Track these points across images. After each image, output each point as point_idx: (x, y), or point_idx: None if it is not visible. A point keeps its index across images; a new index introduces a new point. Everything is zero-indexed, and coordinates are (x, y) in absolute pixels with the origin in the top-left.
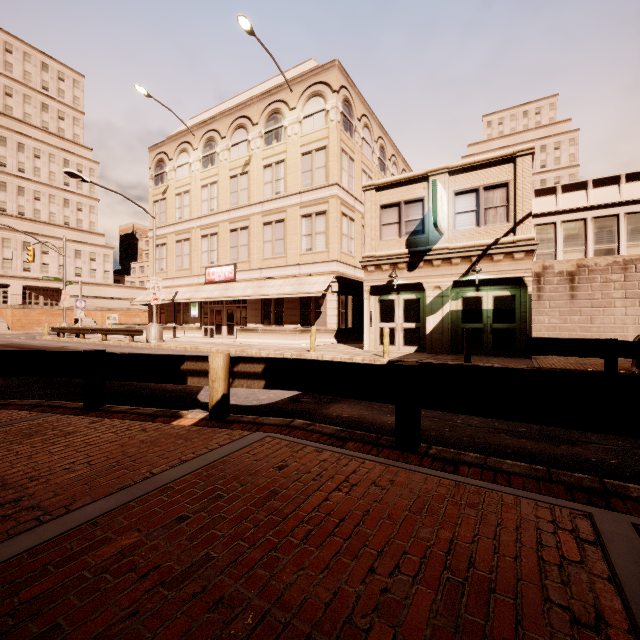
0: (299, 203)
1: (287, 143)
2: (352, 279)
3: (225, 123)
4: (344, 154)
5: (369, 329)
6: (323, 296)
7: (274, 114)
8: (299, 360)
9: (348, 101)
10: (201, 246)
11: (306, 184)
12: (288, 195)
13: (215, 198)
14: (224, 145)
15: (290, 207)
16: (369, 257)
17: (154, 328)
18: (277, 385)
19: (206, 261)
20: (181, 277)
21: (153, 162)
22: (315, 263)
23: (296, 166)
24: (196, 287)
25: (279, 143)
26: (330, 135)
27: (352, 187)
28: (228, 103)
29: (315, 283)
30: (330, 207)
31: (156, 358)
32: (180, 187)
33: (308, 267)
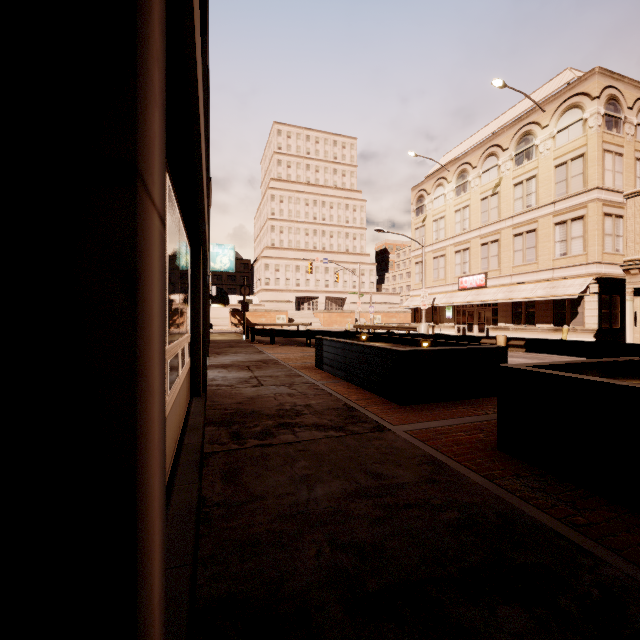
0: (552, 212)
1: (538, 159)
2: (619, 278)
3: (476, 155)
4: (607, 154)
5: (633, 329)
6: (580, 297)
7: (524, 136)
8: (544, 339)
9: (613, 98)
10: (454, 260)
11: (560, 193)
12: (539, 207)
13: (467, 219)
14: (475, 174)
15: (542, 217)
16: (631, 261)
17: (423, 326)
18: (532, 351)
19: (459, 272)
20: (437, 286)
21: (414, 199)
22: (570, 267)
23: (548, 179)
24: (450, 294)
25: (530, 161)
26: (588, 142)
27: (619, 183)
28: (478, 135)
29: (570, 286)
30: (588, 211)
31: (467, 337)
32: (436, 215)
33: (562, 271)
